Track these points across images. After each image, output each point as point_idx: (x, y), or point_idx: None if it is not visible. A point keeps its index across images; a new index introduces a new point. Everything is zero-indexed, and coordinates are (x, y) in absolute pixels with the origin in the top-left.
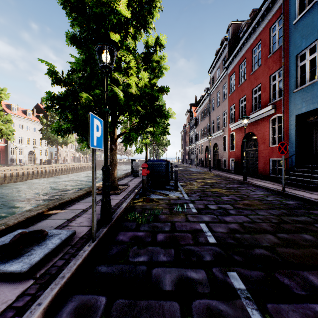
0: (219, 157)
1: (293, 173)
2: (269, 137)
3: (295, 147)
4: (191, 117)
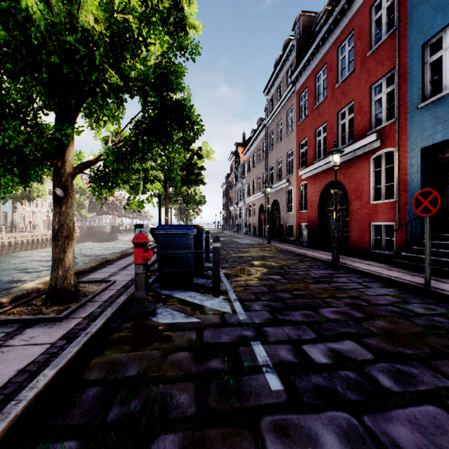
0: (282, 222)
1: (419, 249)
2: (369, 187)
3: None
4: (237, 162)
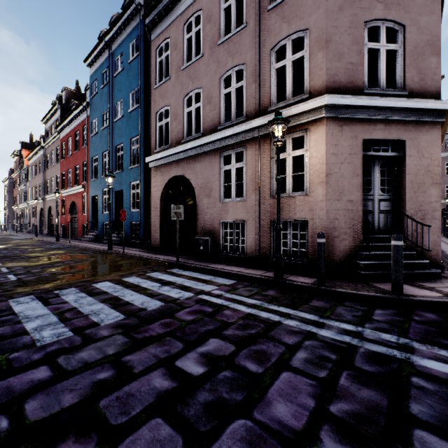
0: (54, 222)
1: (90, 233)
2: (83, 208)
3: (92, 217)
4: (21, 163)
